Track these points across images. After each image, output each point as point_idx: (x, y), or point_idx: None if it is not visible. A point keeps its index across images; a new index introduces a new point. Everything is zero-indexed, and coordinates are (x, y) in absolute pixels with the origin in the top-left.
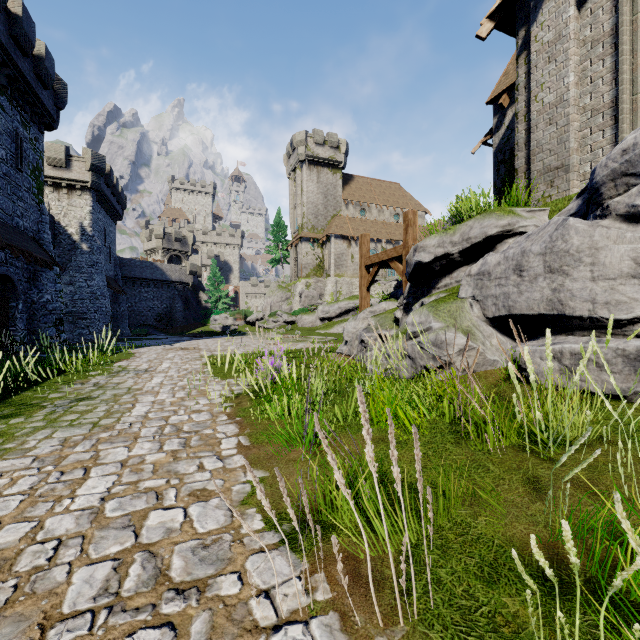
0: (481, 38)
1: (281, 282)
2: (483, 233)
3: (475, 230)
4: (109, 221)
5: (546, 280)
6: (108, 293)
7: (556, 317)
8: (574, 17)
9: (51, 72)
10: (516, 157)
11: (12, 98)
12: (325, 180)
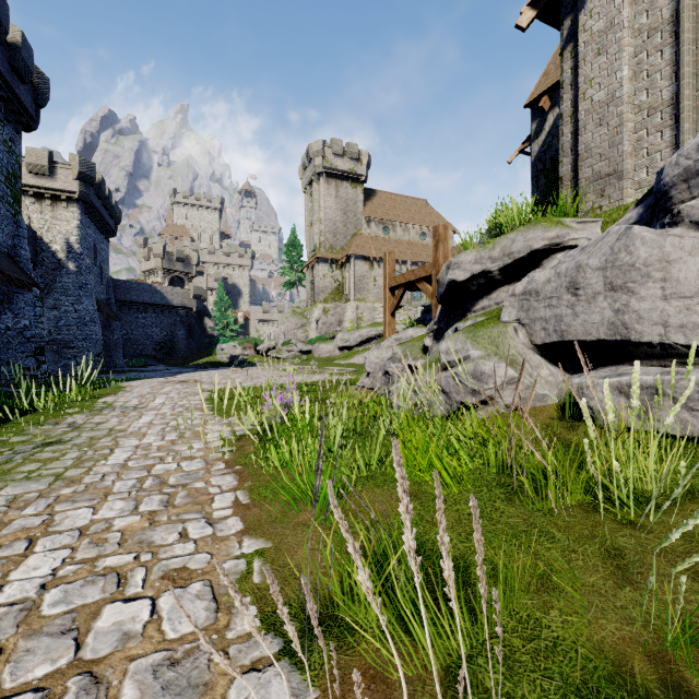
0: (521, 28)
1: (296, 307)
2: (528, 247)
3: (518, 243)
4: (100, 237)
5: (607, 299)
6: (99, 319)
7: (619, 343)
8: (628, 2)
9: (29, 63)
10: (561, 163)
11: None
12: (345, 195)
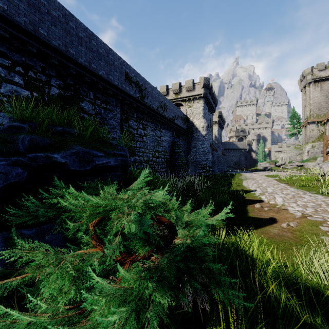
0: None
1: (296, 145)
2: None
3: None
4: (220, 131)
5: None
6: (222, 156)
7: None
8: None
9: (216, 99)
10: None
11: (209, 111)
12: (326, 88)
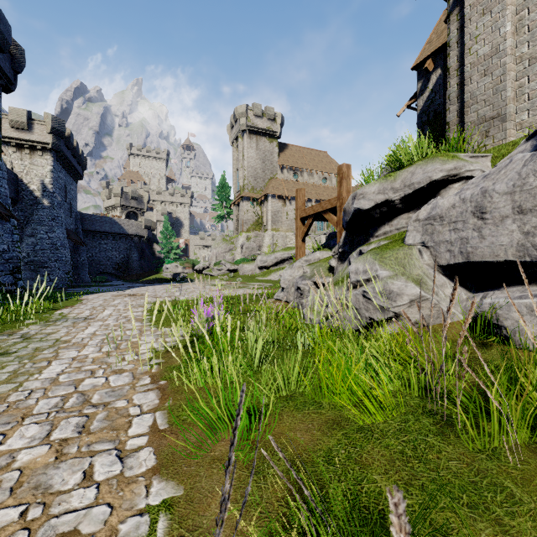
0: None
1: (225, 235)
2: (427, 178)
3: (418, 175)
4: (70, 180)
5: (516, 222)
6: (68, 244)
7: (528, 264)
8: None
9: (7, 36)
10: (448, 111)
11: None
12: (263, 147)
